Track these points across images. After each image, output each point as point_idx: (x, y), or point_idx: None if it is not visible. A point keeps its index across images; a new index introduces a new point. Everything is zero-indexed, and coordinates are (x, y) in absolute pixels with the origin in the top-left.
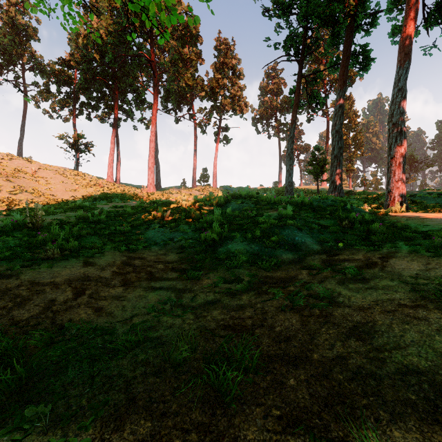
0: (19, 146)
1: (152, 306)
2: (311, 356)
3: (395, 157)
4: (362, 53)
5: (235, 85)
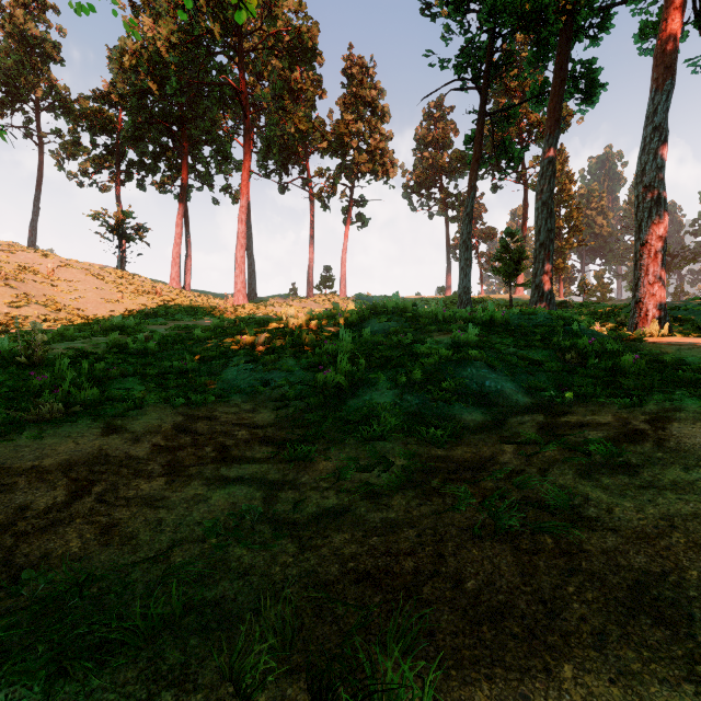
0: (31, 232)
1: (211, 525)
2: (558, 669)
3: (648, 242)
4: (585, 75)
5: (376, 131)
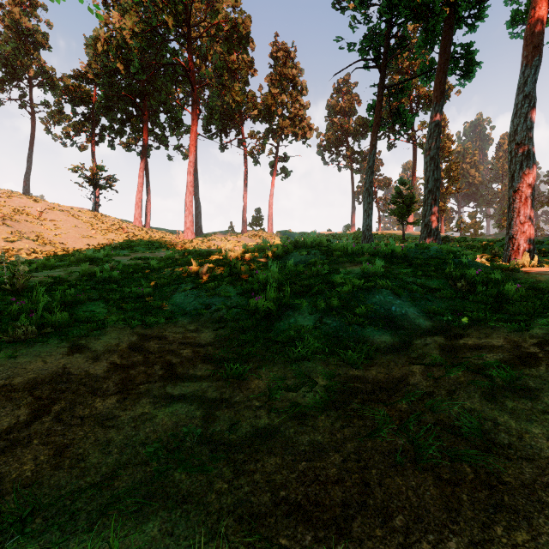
0: (25, 182)
1: (153, 450)
2: None
3: (520, 189)
4: (464, 55)
5: (297, 102)
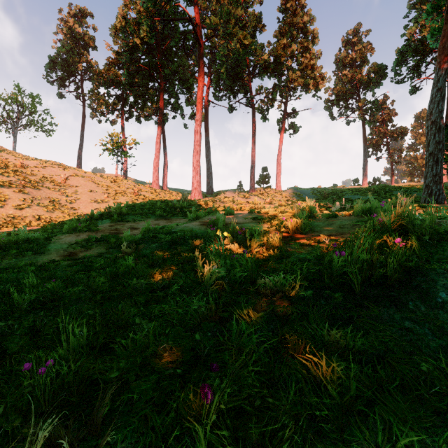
0: (79, 156)
1: None
2: None
3: None
4: None
5: (307, 52)
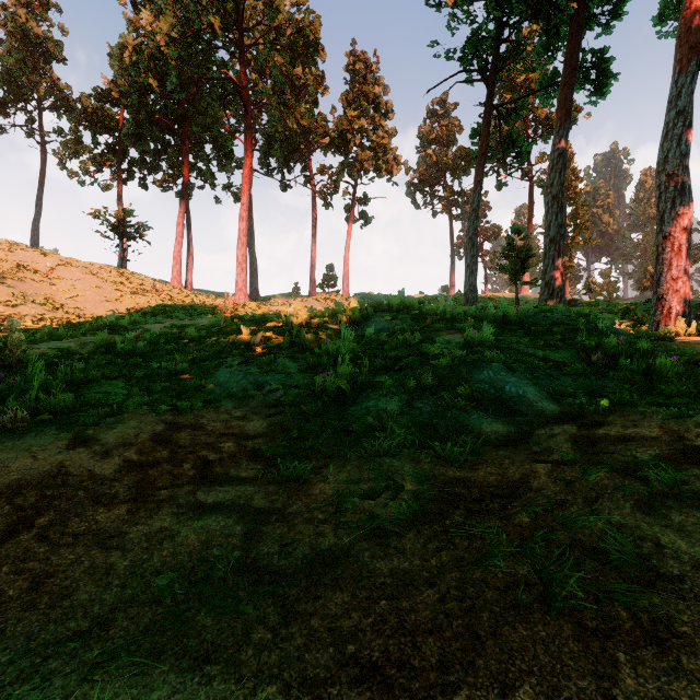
0: (34, 231)
1: (167, 582)
2: None
3: (671, 235)
4: (596, 65)
5: (380, 128)
